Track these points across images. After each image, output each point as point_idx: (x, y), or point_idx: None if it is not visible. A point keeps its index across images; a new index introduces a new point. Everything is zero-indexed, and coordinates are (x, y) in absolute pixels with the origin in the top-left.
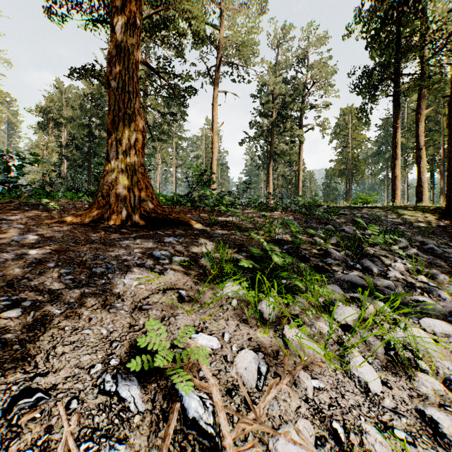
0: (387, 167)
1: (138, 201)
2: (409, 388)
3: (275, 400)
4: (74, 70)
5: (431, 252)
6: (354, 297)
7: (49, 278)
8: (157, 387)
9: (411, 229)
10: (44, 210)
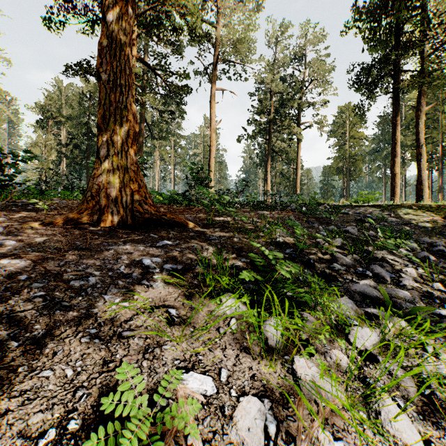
0: (384, 164)
1: (130, 201)
2: None
3: None
4: (69, 67)
5: (440, 254)
6: (370, 313)
7: (16, 295)
8: None
9: (417, 229)
10: (32, 210)
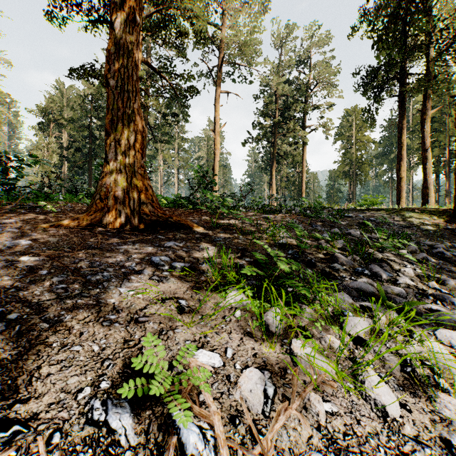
0: (391, 168)
1: (137, 204)
2: (430, 410)
3: (284, 429)
4: (74, 70)
5: (440, 256)
6: (365, 306)
7: (40, 287)
8: (151, 415)
9: (419, 232)
10: (41, 213)
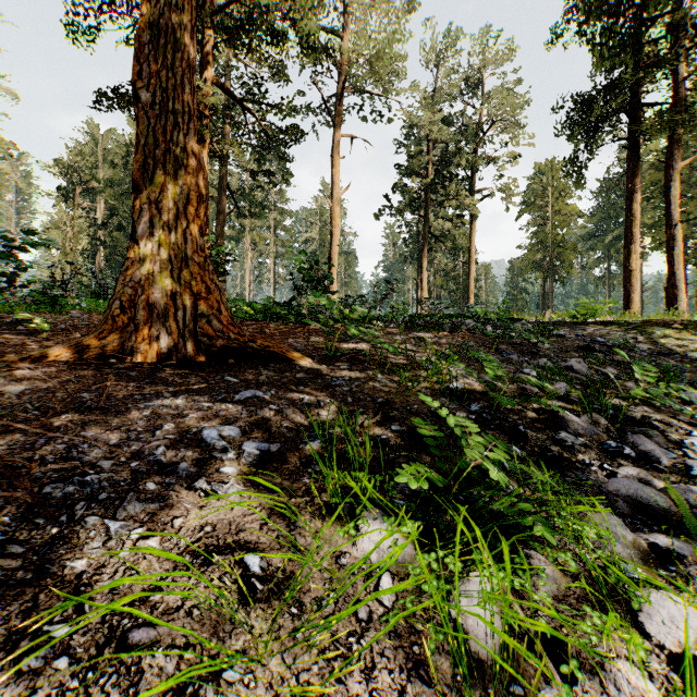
0: (609, 256)
1: (191, 317)
2: None
3: None
4: (101, 96)
5: None
6: (662, 548)
7: None
8: None
9: (685, 363)
10: (24, 333)
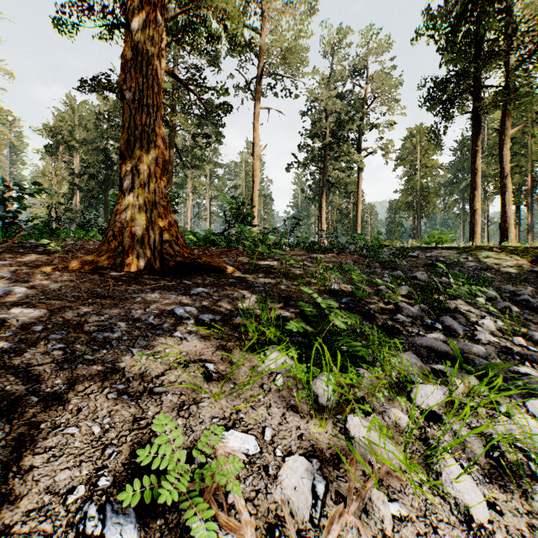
0: (463, 198)
1: (159, 242)
2: (526, 511)
3: None
4: (85, 82)
5: (525, 305)
6: (437, 370)
7: (32, 348)
8: (164, 524)
9: (498, 275)
10: (43, 253)
